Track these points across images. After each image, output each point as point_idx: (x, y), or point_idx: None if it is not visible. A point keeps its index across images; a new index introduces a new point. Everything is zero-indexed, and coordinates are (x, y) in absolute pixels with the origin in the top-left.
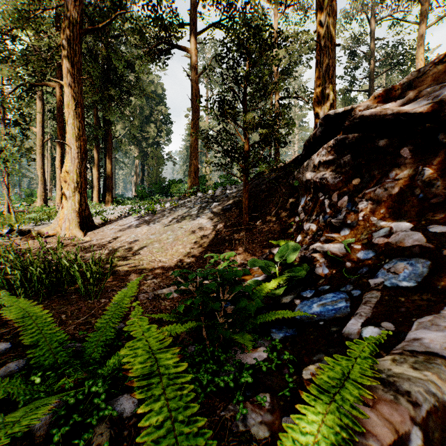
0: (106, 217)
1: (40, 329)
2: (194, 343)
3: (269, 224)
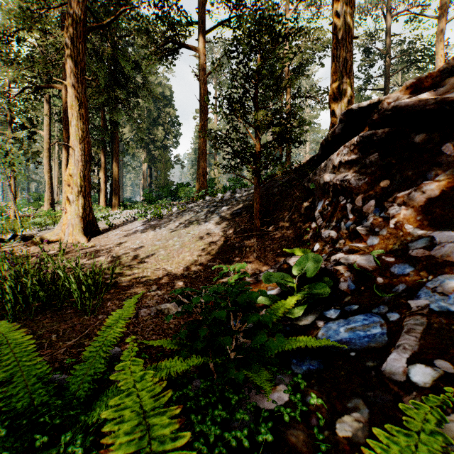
0: (112, 221)
1: (16, 360)
2: (200, 379)
3: (282, 230)
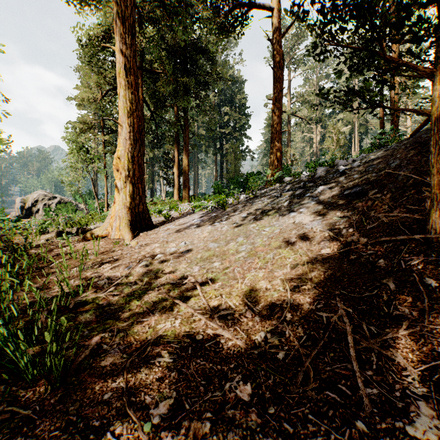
0: (173, 213)
1: None
2: None
3: None
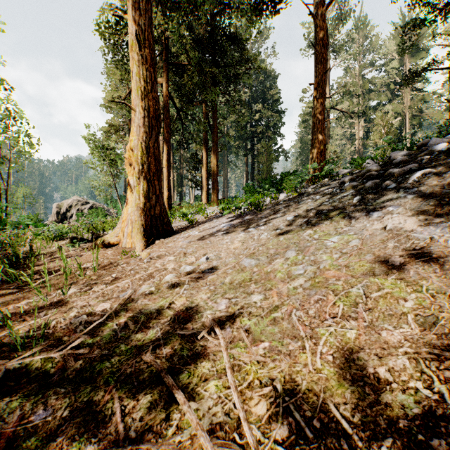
0: (199, 217)
1: None
2: None
3: None
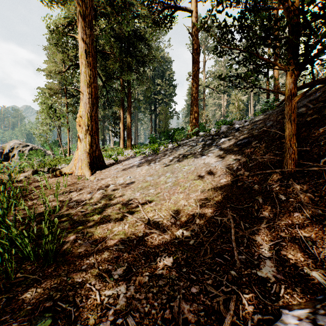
0: (120, 157)
1: None
2: None
3: None
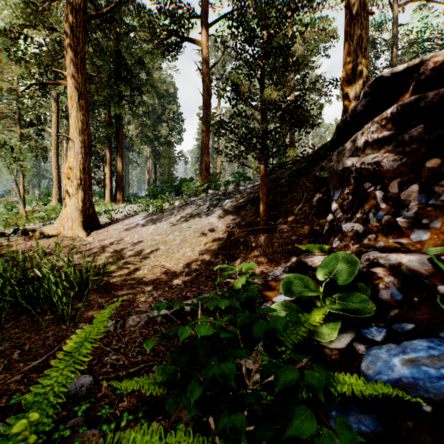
0: (114, 215)
1: None
2: None
3: (291, 224)
